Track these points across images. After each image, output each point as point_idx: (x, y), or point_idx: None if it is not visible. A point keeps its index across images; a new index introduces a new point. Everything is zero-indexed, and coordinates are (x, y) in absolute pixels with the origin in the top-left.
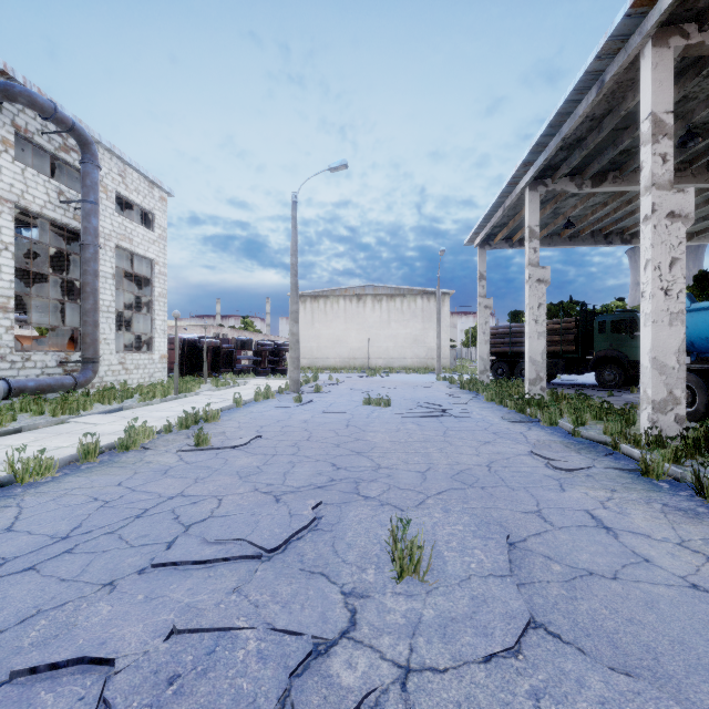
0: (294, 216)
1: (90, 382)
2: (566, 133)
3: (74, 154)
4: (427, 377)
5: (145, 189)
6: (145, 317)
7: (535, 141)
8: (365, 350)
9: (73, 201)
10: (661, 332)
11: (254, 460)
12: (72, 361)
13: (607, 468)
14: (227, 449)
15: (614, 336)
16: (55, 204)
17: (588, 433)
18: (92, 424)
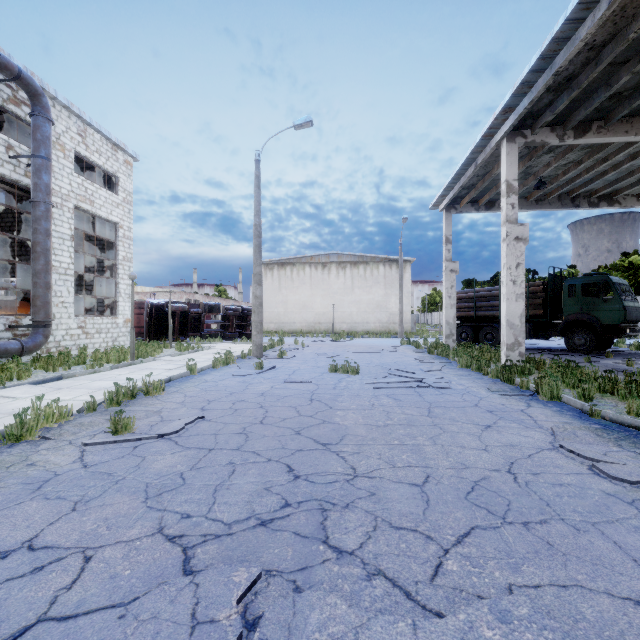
0: (257, 175)
1: (40, 347)
2: (561, 64)
3: (26, 108)
4: (390, 341)
5: (108, 152)
6: (110, 281)
7: (521, 79)
8: (329, 315)
9: (23, 155)
10: None
11: (180, 459)
12: (21, 325)
13: None
14: (152, 438)
15: (585, 299)
16: (3, 158)
17: (614, 414)
18: (11, 398)
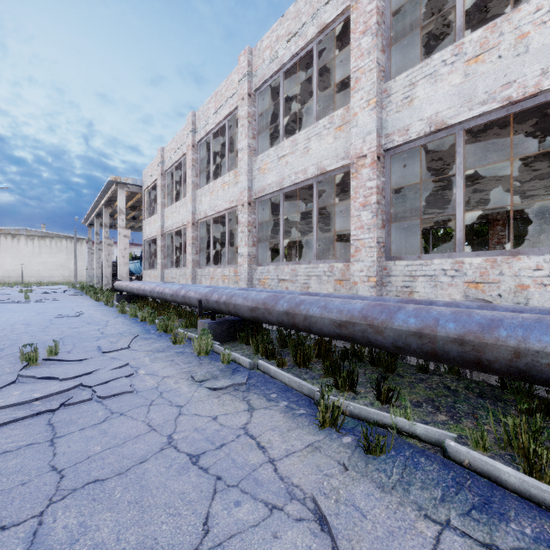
0: None
1: None
2: (97, 212)
3: None
4: (65, 286)
5: None
6: None
7: (90, 209)
8: (19, 271)
9: None
10: (106, 269)
11: None
12: None
13: (82, 295)
14: None
15: None
16: None
17: None
18: None
